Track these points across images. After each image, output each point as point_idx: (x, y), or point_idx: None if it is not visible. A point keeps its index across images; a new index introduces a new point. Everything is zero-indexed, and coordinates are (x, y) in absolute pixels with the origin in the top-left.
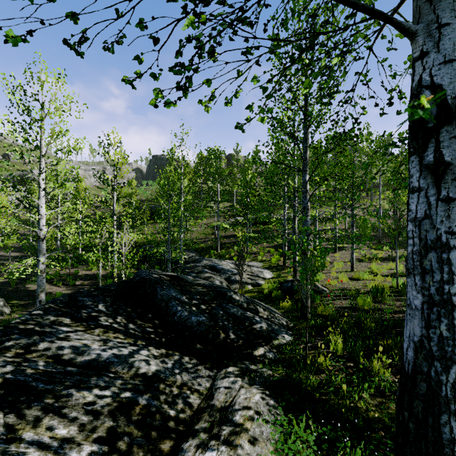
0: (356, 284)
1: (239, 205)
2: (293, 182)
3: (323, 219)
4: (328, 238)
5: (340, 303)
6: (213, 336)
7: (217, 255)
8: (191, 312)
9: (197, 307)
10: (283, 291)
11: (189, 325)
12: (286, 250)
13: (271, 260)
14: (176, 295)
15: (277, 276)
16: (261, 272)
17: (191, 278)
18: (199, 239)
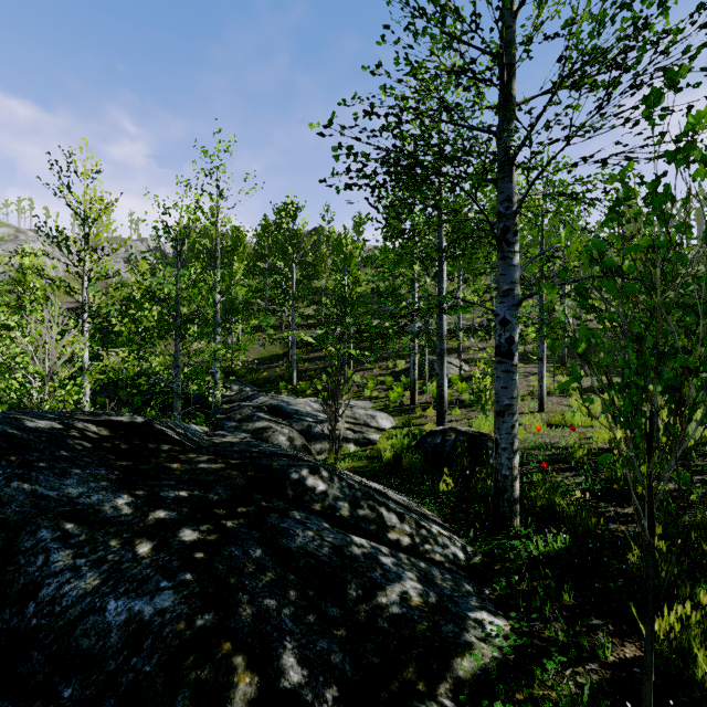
0: (566, 436)
1: (330, 300)
2: (439, 233)
3: (469, 330)
4: (479, 360)
5: (567, 482)
6: (195, 704)
7: (291, 390)
8: (118, 571)
9: (162, 539)
10: (426, 454)
11: (87, 650)
12: (416, 377)
13: (389, 396)
14: (84, 493)
15: (404, 423)
16: (373, 417)
17: (201, 432)
18: (261, 364)
